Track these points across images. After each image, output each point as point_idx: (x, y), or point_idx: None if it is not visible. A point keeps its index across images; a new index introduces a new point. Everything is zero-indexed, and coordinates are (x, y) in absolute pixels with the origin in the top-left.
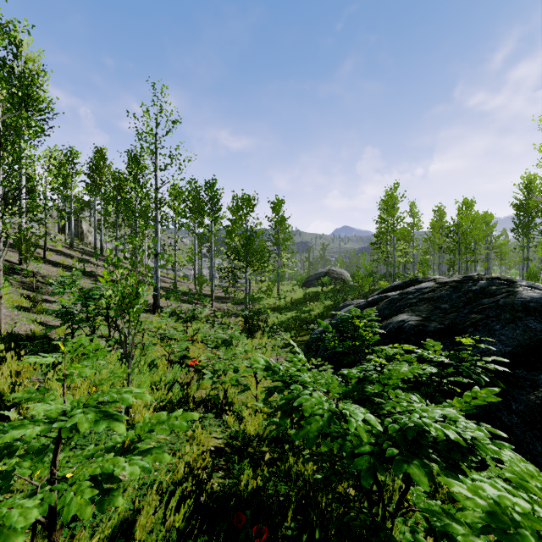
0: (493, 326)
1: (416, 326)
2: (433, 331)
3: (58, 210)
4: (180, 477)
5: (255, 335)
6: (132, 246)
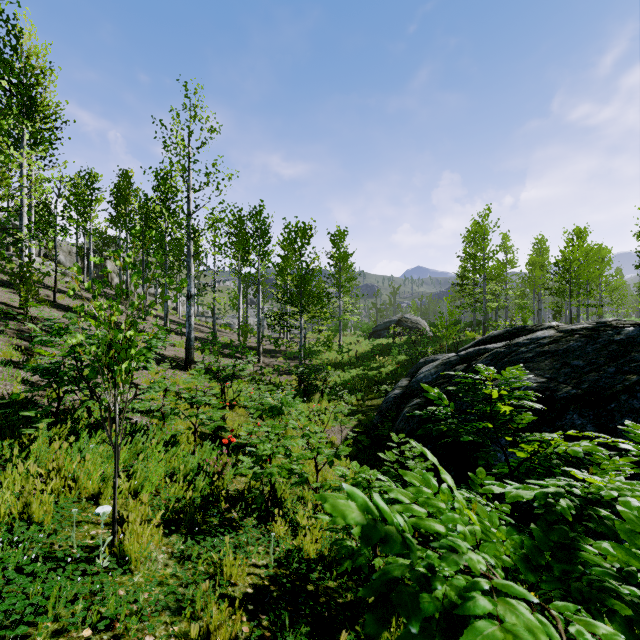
0: None
1: (539, 390)
2: (566, 398)
3: (77, 246)
4: None
5: (312, 398)
6: (119, 263)
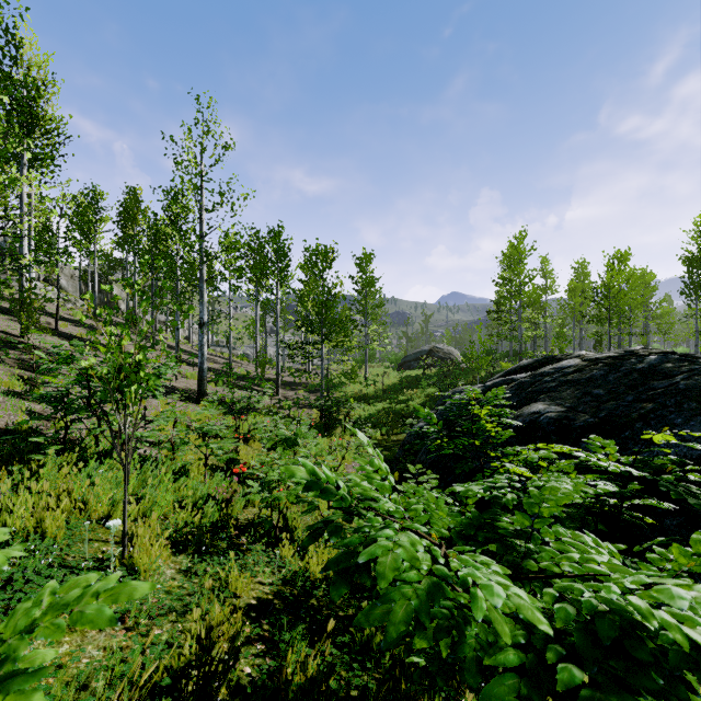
0: (672, 419)
1: (557, 419)
2: (582, 427)
3: (80, 269)
4: (184, 661)
5: (333, 433)
6: (129, 291)
